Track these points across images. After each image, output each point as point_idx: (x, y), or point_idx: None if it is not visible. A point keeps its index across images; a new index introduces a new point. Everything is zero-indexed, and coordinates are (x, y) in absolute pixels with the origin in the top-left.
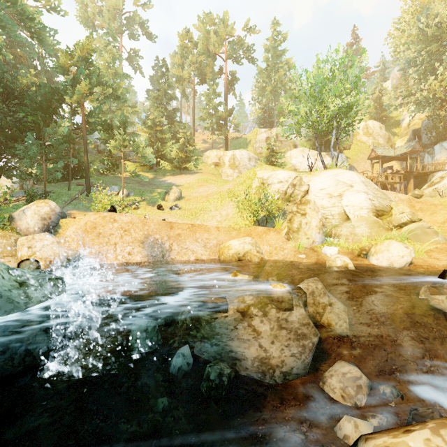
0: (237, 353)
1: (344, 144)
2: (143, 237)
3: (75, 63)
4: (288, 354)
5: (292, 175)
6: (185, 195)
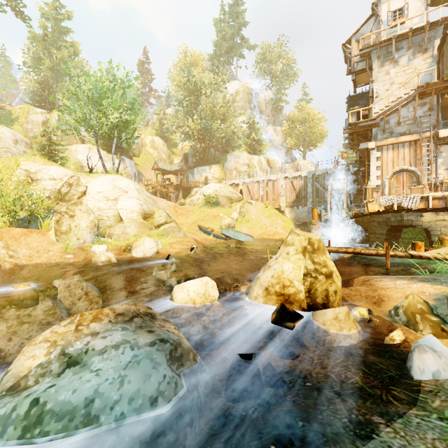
0: None
1: (133, 151)
2: None
3: None
4: None
5: (69, 174)
6: None
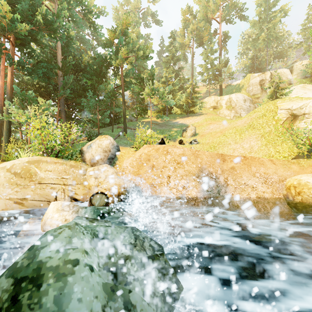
0: None
1: None
2: (197, 171)
3: (118, 36)
4: None
5: None
6: (198, 132)
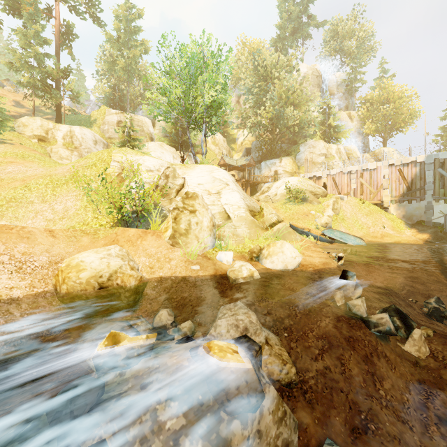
0: None
1: (199, 147)
2: None
3: None
4: None
5: (165, 164)
6: None
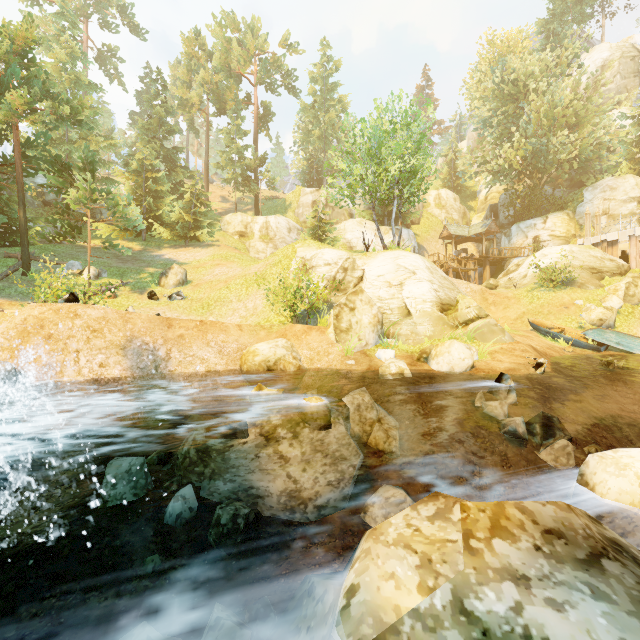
0: (260, 489)
1: (412, 217)
2: (124, 341)
3: (2, 58)
4: (323, 483)
5: (344, 256)
6: (193, 279)
